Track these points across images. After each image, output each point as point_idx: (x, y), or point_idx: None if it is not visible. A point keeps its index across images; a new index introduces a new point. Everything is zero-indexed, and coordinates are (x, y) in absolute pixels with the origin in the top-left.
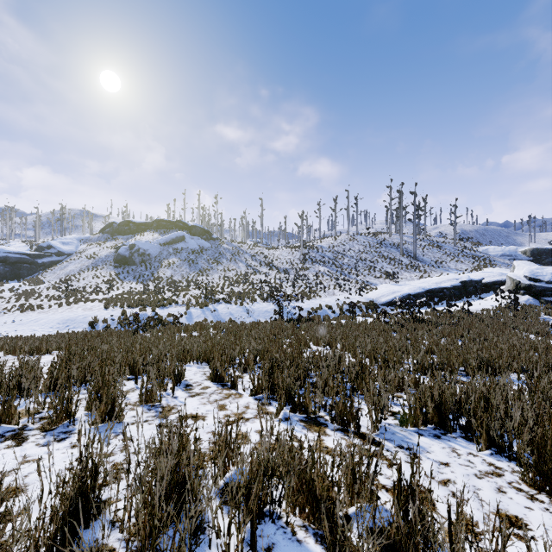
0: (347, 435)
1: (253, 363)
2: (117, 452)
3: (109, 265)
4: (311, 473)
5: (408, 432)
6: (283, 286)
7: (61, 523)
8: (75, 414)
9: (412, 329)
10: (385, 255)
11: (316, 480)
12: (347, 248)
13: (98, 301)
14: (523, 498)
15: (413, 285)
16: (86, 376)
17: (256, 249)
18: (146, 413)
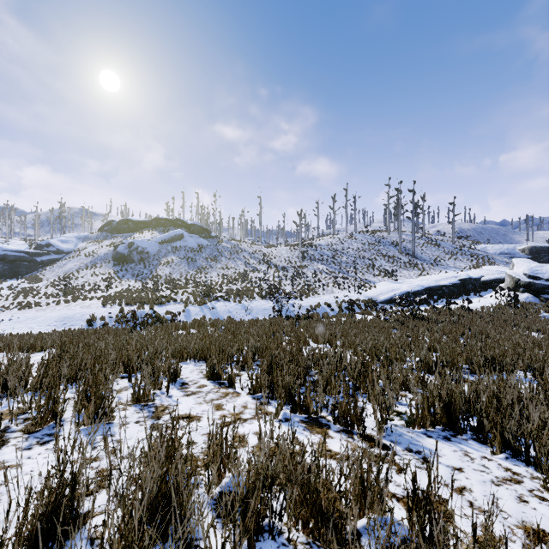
0: (351, 437)
1: (251, 361)
2: (104, 456)
3: (107, 263)
4: (316, 484)
5: (416, 434)
6: (281, 284)
7: (27, 546)
8: (62, 414)
9: (413, 327)
10: (383, 253)
11: (322, 492)
12: (345, 246)
13: (96, 299)
14: (547, 508)
15: (412, 282)
16: (78, 374)
17: (255, 247)
18: (138, 413)
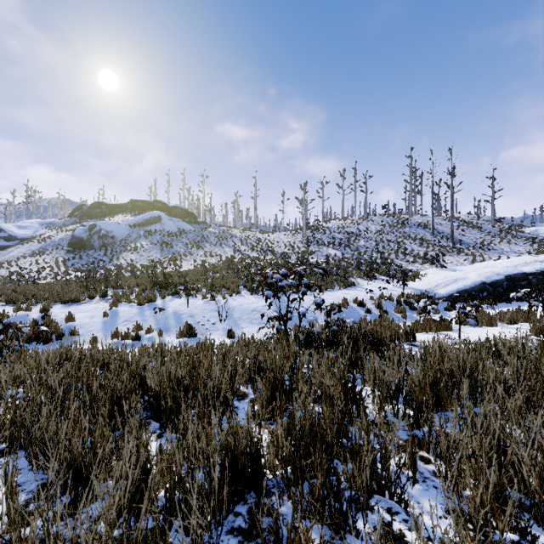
0: None
1: None
2: None
3: (60, 249)
4: None
5: None
6: None
7: None
8: None
9: None
10: (411, 236)
11: None
12: (361, 229)
13: None
14: None
15: (474, 270)
16: None
17: (248, 233)
18: None
